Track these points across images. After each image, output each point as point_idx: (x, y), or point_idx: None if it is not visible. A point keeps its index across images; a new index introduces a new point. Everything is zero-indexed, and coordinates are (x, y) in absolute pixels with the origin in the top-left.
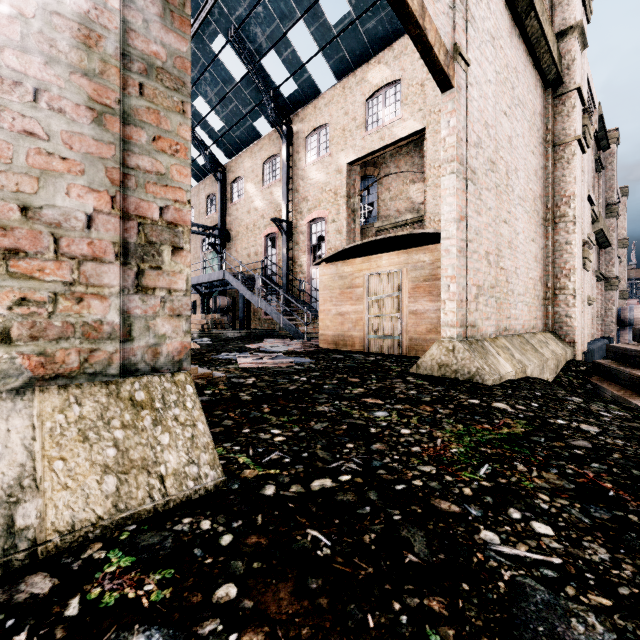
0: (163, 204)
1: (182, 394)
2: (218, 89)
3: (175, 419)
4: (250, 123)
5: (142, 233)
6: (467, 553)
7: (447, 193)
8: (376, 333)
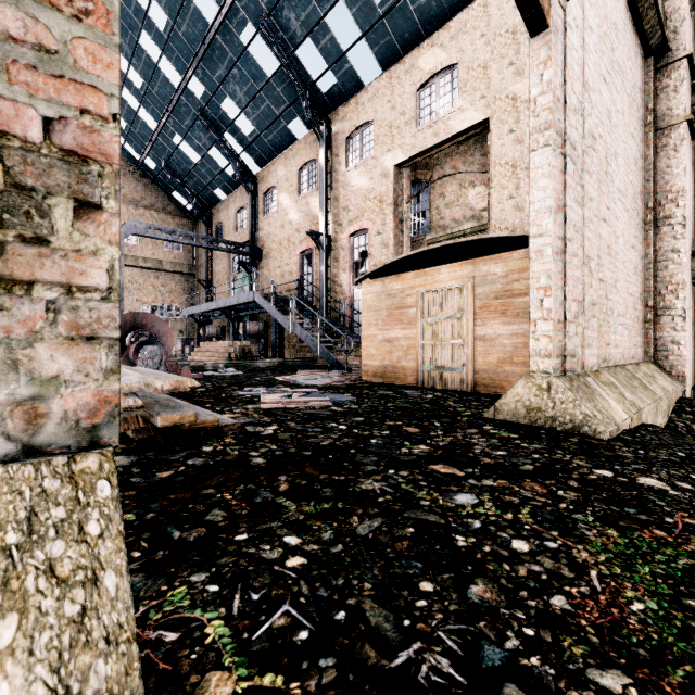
0: (53, 113)
1: (82, 503)
2: (248, 87)
3: (47, 570)
4: (284, 125)
5: None
6: None
7: (539, 173)
8: (433, 364)
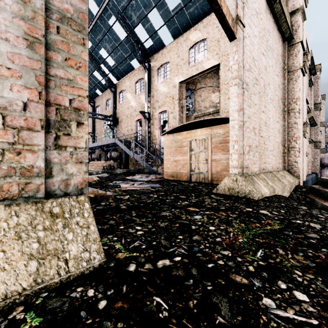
0: (71, 97)
1: (82, 208)
2: (112, 44)
3: (77, 224)
4: (128, 62)
5: (58, 114)
6: (256, 316)
7: (233, 96)
8: (194, 171)
